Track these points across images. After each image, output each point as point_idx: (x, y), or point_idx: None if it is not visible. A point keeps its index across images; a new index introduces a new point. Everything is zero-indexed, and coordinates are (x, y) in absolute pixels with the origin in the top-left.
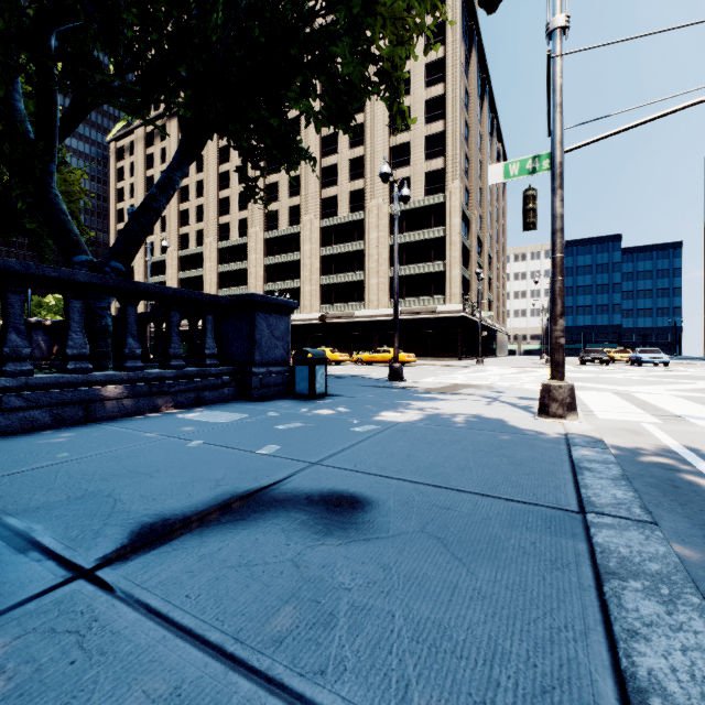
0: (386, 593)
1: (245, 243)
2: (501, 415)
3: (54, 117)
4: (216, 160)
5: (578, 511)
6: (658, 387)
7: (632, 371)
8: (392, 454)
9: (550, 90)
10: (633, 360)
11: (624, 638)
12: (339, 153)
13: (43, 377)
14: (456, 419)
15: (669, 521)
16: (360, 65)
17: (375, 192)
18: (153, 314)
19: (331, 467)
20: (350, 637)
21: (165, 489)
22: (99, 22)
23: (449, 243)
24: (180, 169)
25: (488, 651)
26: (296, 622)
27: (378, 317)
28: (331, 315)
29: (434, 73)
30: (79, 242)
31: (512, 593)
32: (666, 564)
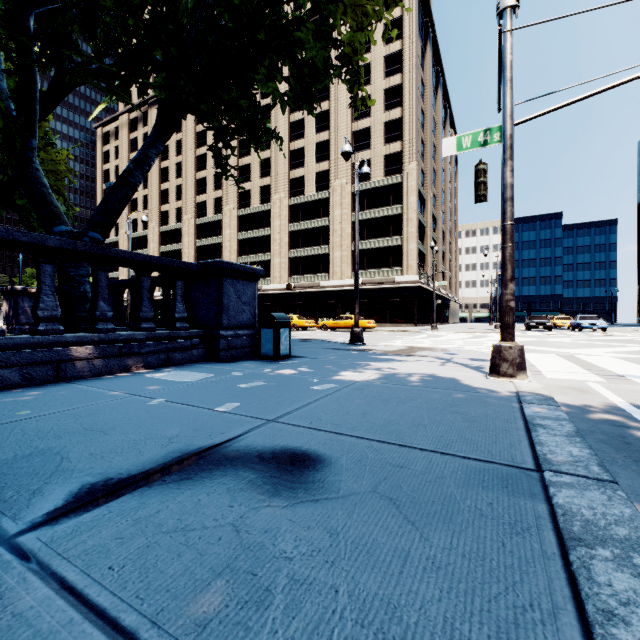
0: (330, 563)
1: (220, 220)
2: (454, 375)
3: (34, 95)
4: (194, 144)
5: (535, 469)
6: (599, 349)
7: (574, 336)
8: (348, 411)
9: (500, 66)
10: (574, 326)
11: (599, 621)
12: (306, 137)
13: (13, 337)
14: (412, 378)
15: (625, 478)
16: (323, 49)
17: (338, 173)
18: (129, 281)
19: (286, 424)
20: (285, 619)
21: (116, 447)
22: (77, 7)
23: (407, 220)
24: (155, 146)
25: (443, 638)
26: (226, 601)
27: (341, 287)
28: (298, 285)
29: (393, 64)
30: (59, 214)
31: (470, 562)
32: (635, 528)
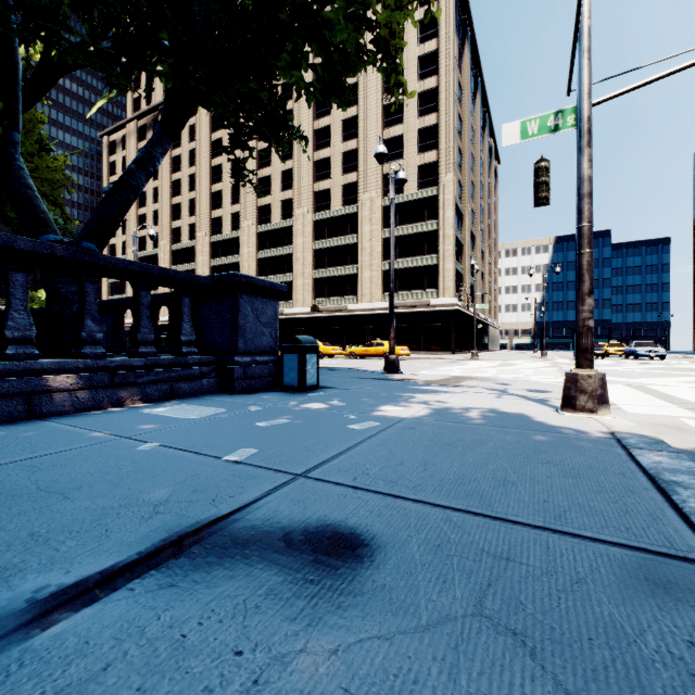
0: None
1: (237, 237)
2: (520, 409)
3: (15, 78)
4: (208, 153)
5: None
6: (669, 379)
7: (632, 364)
8: (403, 460)
9: (577, 32)
10: (629, 354)
11: None
12: (332, 146)
13: None
14: (470, 413)
15: None
16: (355, 30)
17: (368, 185)
18: (130, 300)
19: (321, 481)
20: None
21: (73, 521)
22: None
23: (443, 237)
24: (160, 144)
25: None
26: None
27: (371, 311)
28: (323, 309)
29: (427, 65)
30: (47, 220)
31: None
32: None
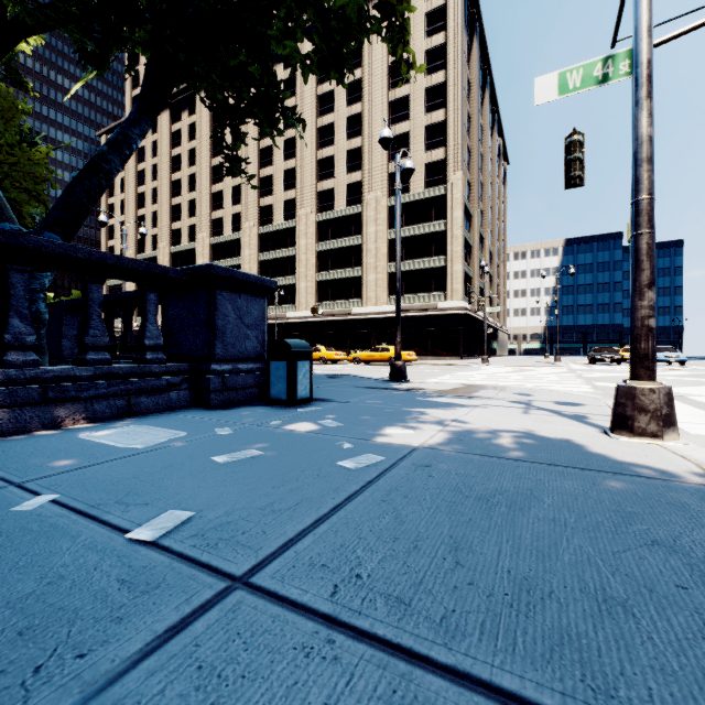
0: None
1: (238, 239)
2: (560, 432)
3: None
4: (209, 152)
5: None
6: None
7: None
8: (418, 539)
9: None
10: None
11: None
12: (336, 144)
13: None
14: (501, 440)
15: None
16: None
17: (373, 184)
18: None
19: (272, 600)
20: None
21: None
22: None
23: (451, 237)
24: (138, 125)
25: None
26: None
27: (376, 315)
28: (327, 313)
29: (435, 60)
30: (2, 207)
31: None
32: None
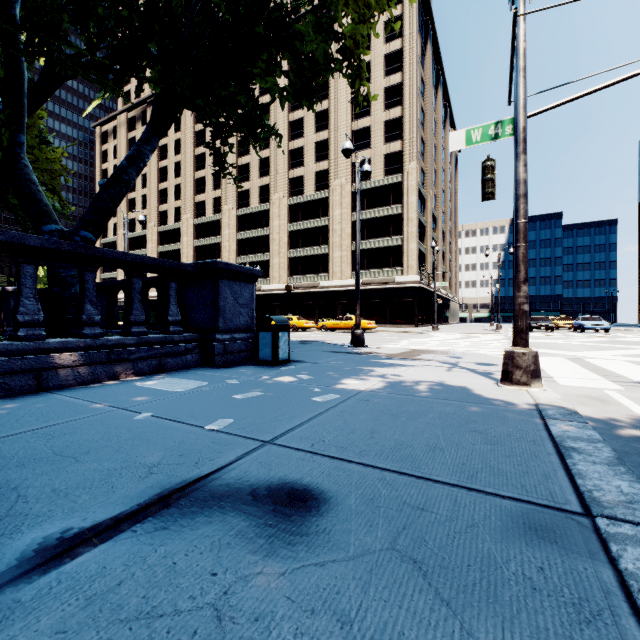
0: None
1: (219, 220)
2: (464, 382)
3: (21, 87)
4: (192, 143)
5: (583, 513)
6: (607, 352)
7: (577, 337)
8: (354, 429)
9: (513, 54)
10: (576, 327)
11: None
12: (306, 137)
13: None
14: (419, 387)
15: None
16: (323, 41)
17: (338, 172)
18: (123, 282)
19: (285, 447)
20: None
21: (86, 479)
22: None
23: (407, 220)
24: (150, 142)
25: None
26: None
27: (341, 287)
28: (298, 285)
29: (393, 63)
30: (49, 212)
31: None
32: None
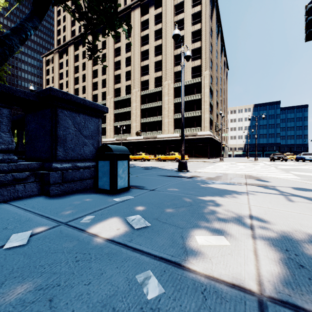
0: None
1: (105, 103)
2: None
3: None
4: (91, 64)
5: None
6: None
7: (309, 165)
8: None
9: None
10: (299, 159)
11: None
12: (149, 59)
13: None
14: None
15: None
16: None
17: (167, 77)
18: None
19: None
20: None
21: None
22: None
23: (203, 101)
24: (31, 21)
25: None
26: None
27: (168, 138)
28: (145, 137)
29: (196, 18)
30: None
31: None
32: None
